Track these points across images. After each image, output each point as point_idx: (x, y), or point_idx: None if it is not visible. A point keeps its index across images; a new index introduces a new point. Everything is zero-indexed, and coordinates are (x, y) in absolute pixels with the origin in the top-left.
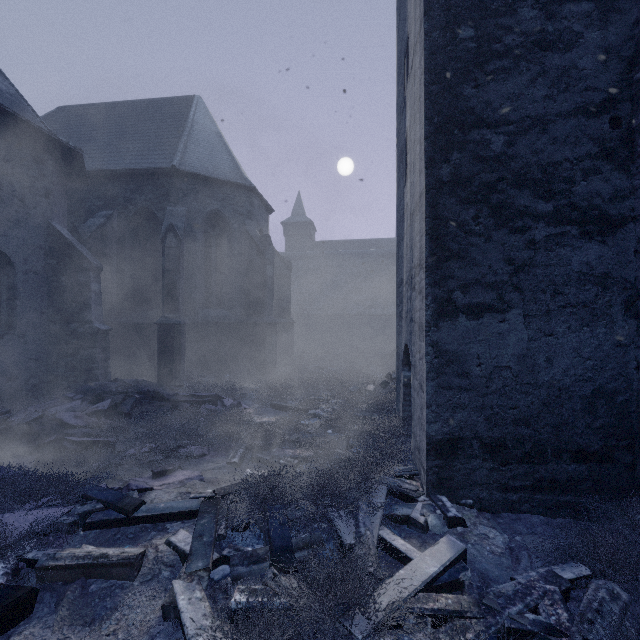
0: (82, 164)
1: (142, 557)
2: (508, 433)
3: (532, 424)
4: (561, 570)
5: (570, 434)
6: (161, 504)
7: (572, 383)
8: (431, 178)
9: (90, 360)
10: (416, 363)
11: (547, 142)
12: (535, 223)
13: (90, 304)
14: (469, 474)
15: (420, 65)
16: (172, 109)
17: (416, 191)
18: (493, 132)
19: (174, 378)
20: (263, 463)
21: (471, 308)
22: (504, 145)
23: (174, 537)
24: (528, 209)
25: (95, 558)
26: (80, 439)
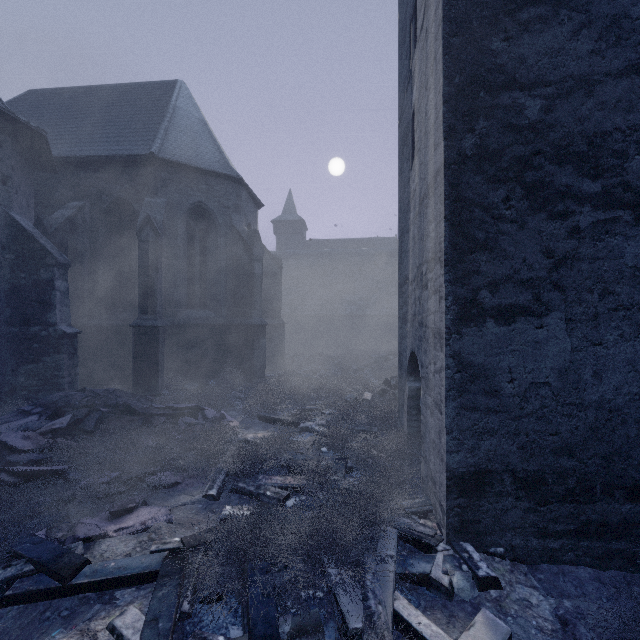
0: (47, 148)
1: None
2: (547, 465)
3: (577, 454)
4: None
5: (623, 466)
6: (111, 563)
7: (626, 403)
8: (451, 151)
9: (54, 367)
10: (429, 376)
11: (594, 107)
12: (579, 206)
13: (54, 304)
14: (499, 516)
15: (436, 16)
16: (153, 94)
17: (429, 171)
18: (527, 95)
19: (151, 386)
20: (246, 495)
21: (501, 311)
22: (541, 111)
23: (120, 619)
24: (571, 189)
25: None
26: (22, 469)
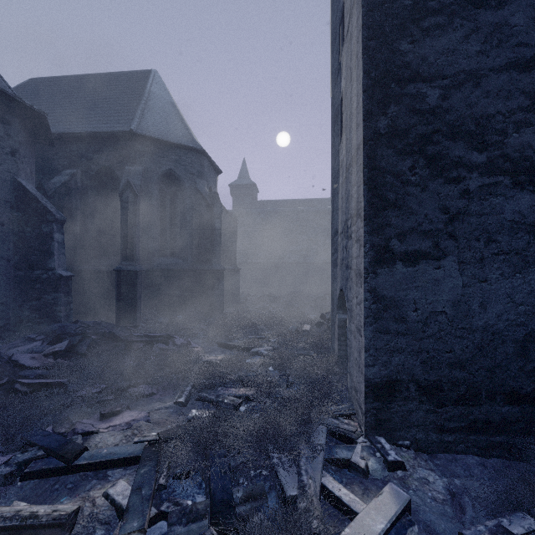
0: (47, 126)
1: (76, 515)
2: (444, 376)
3: (467, 367)
4: (509, 523)
5: (503, 377)
6: (104, 450)
7: (505, 328)
8: (369, 130)
9: (53, 303)
10: (353, 308)
11: (480, 95)
12: (469, 173)
13: (53, 253)
14: (406, 416)
15: (357, 23)
16: (131, 81)
17: (353, 145)
18: (428, 86)
19: (131, 319)
20: (208, 402)
21: (408, 255)
22: (439, 98)
23: (112, 489)
24: (462, 160)
25: (23, 519)
26: (32, 381)
